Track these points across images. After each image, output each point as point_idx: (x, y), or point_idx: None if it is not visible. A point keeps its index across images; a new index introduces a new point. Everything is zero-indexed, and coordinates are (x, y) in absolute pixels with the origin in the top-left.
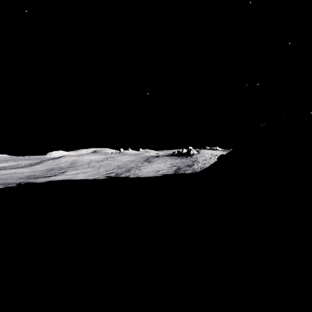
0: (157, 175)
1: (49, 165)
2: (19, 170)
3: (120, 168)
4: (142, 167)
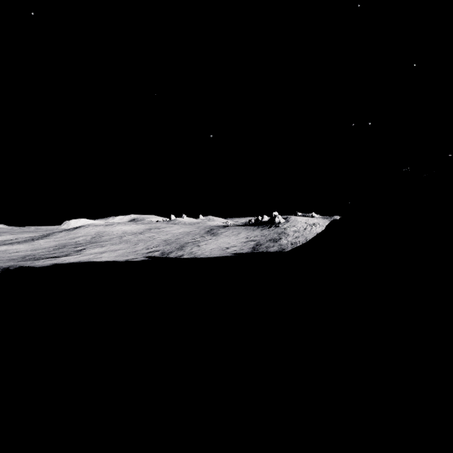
0: (225, 255)
1: (61, 240)
2: (12, 248)
3: (168, 244)
4: (203, 242)
